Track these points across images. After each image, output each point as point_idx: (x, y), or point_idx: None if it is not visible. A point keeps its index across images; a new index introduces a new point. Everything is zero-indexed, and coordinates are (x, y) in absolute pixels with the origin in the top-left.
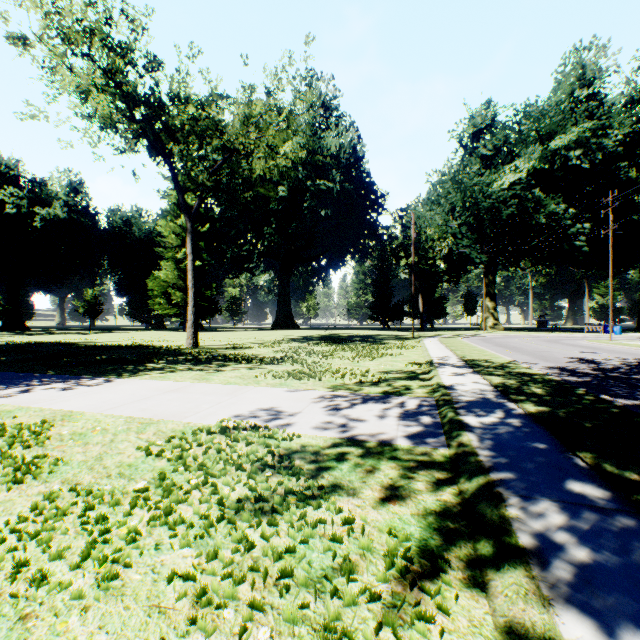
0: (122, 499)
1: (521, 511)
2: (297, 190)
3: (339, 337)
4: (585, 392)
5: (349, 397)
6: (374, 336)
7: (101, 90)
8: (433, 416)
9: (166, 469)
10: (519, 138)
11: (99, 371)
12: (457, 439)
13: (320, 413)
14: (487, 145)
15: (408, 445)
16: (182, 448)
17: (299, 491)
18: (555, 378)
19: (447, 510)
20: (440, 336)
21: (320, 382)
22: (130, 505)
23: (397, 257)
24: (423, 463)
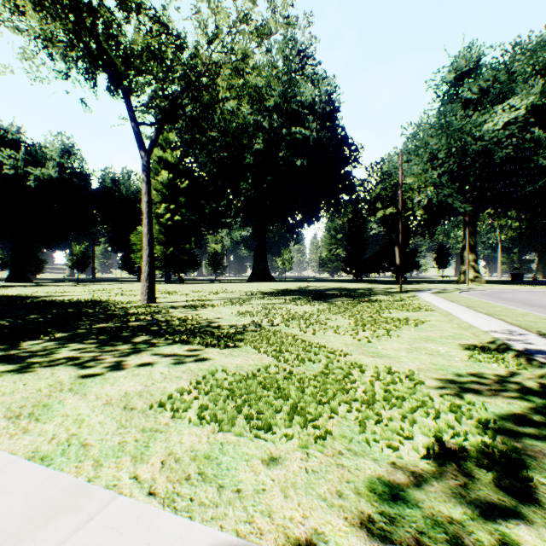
0: None
1: None
2: (272, 142)
3: (317, 291)
4: None
5: None
6: (354, 290)
7: None
8: None
9: None
10: (507, 80)
11: None
12: None
13: None
14: (472, 88)
15: None
16: None
17: None
18: None
19: None
20: (429, 290)
21: (324, 452)
22: None
23: (373, 209)
24: None
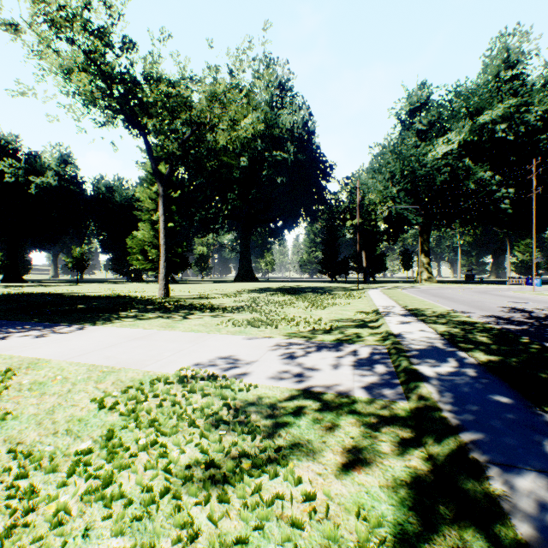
0: (61, 463)
1: (507, 486)
2: (256, 160)
3: (293, 288)
4: (529, 340)
5: (304, 345)
6: (324, 288)
7: (83, 70)
8: (387, 365)
9: (116, 425)
10: (450, 114)
11: (76, 319)
12: (416, 391)
13: (277, 361)
14: (422, 121)
15: (366, 397)
16: (137, 400)
17: (254, 454)
18: (496, 326)
19: (419, 481)
20: (382, 288)
21: (276, 330)
22: (66, 473)
23: (343, 219)
24: (384, 419)
